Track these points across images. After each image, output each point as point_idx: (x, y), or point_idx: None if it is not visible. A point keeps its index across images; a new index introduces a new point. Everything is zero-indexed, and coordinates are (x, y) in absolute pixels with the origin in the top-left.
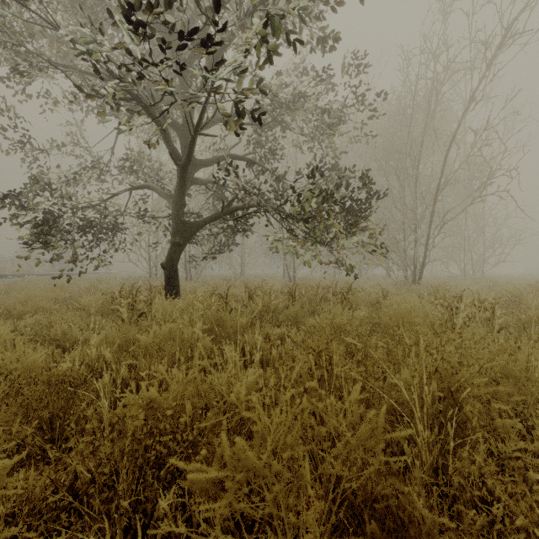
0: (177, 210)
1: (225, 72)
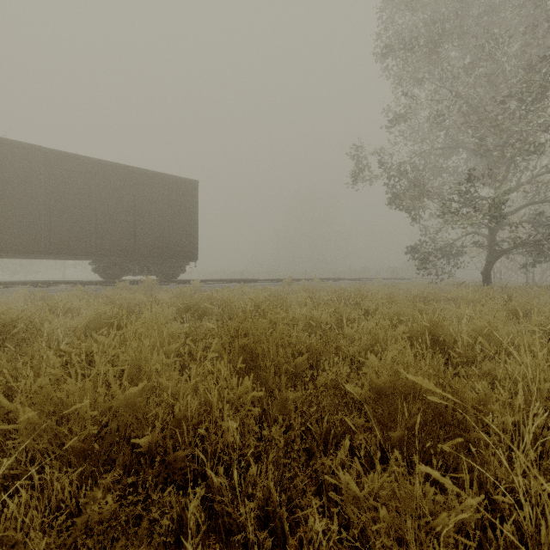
0: (489, 244)
1: (481, 217)
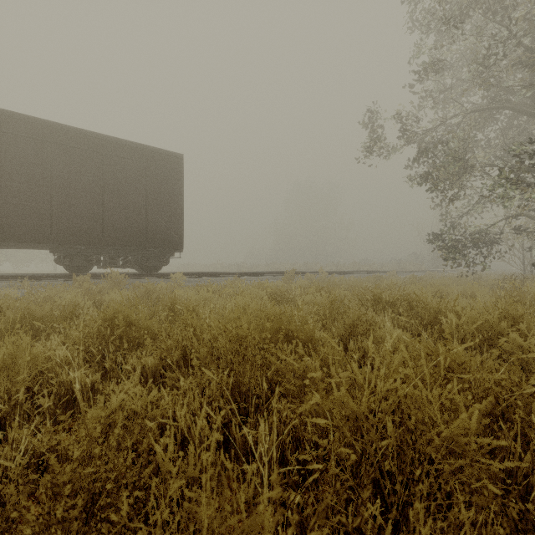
0: None
1: None
